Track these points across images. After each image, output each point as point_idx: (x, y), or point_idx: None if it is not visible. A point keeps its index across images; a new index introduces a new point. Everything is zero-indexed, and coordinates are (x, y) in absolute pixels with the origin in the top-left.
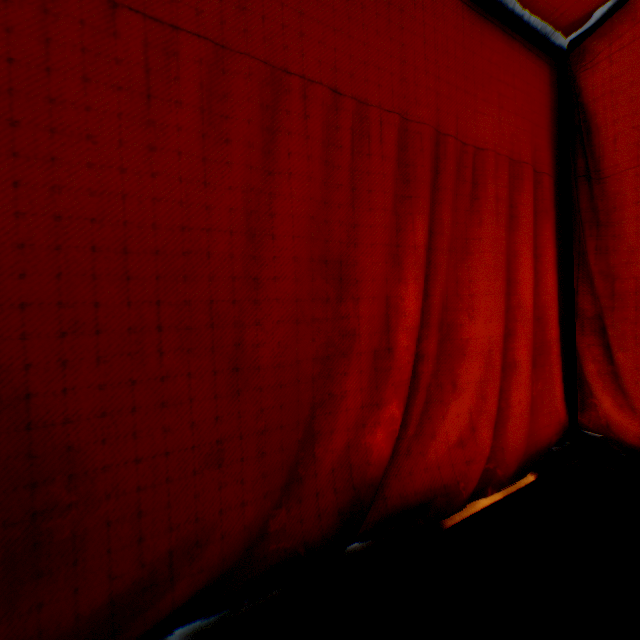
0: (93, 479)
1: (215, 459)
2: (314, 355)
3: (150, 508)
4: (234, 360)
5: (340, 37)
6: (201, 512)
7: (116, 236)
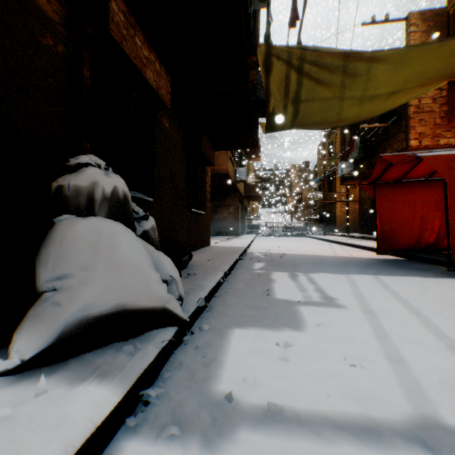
0: (399, 238)
1: (408, 238)
2: (420, 229)
3: (403, 241)
4: (410, 229)
5: (423, 194)
6: (407, 242)
7: (400, 219)
